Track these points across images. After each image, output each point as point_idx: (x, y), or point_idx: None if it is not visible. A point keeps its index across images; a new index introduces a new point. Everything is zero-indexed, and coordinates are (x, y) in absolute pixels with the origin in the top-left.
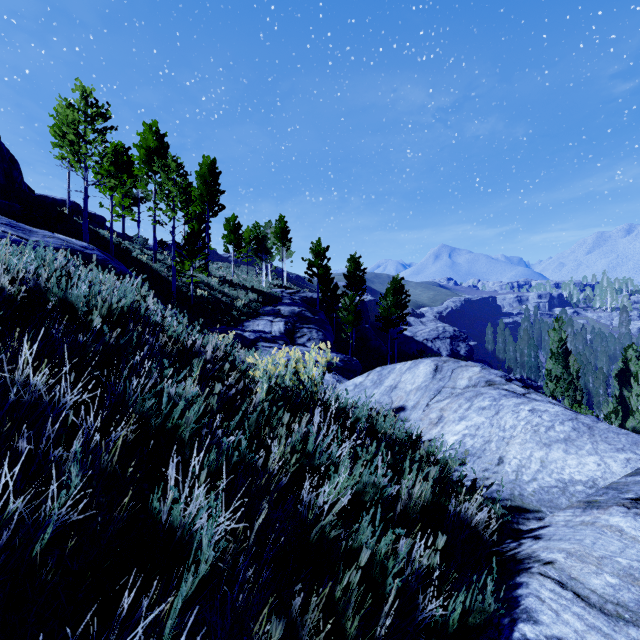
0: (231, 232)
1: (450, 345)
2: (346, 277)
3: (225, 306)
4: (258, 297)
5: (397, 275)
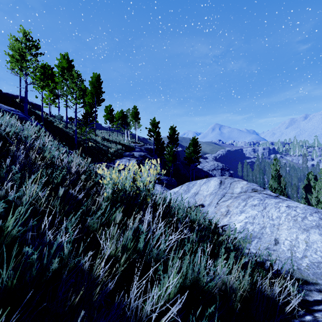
0: (108, 113)
1: (221, 173)
2: (168, 137)
3: (104, 152)
4: (122, 147)
5: (194, 136)
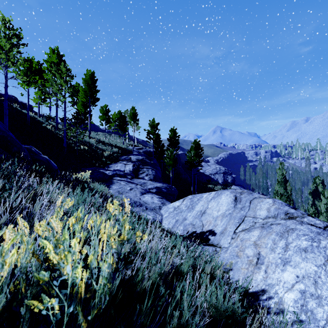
0: (104, 114)
1: (223, 177)
2: (168, 140)
3: (98, 155)
4: (118, 150)
5: (196, 139)
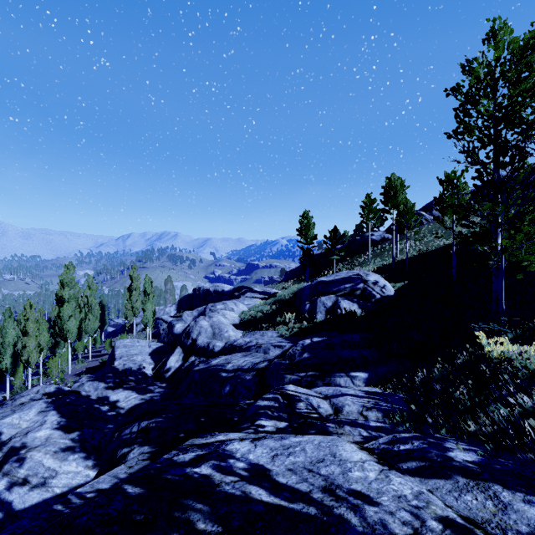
0: None
1: None
2: None
3: None
4: None
5: None
